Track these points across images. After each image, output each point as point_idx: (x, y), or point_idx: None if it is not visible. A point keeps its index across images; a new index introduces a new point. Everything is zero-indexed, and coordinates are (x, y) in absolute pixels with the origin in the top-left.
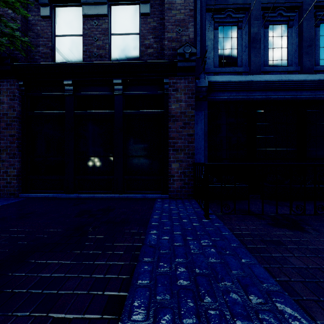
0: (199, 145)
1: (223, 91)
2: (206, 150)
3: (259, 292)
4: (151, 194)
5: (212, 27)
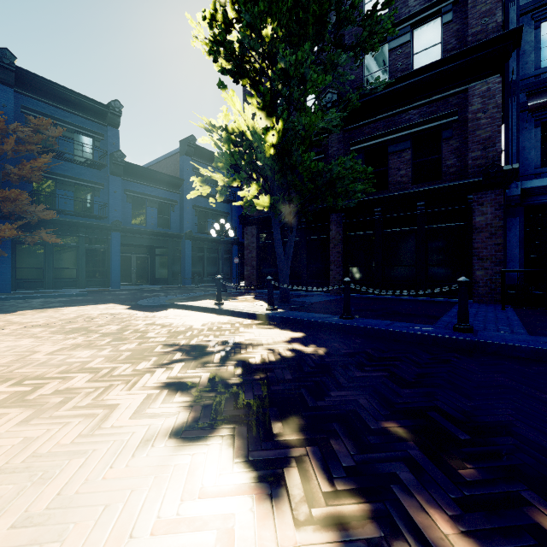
0: (512, 252)
1: (545, 195)
2: (521, 257)
3: (505, 318)
4: (454, 298)
5: (532, 125)
